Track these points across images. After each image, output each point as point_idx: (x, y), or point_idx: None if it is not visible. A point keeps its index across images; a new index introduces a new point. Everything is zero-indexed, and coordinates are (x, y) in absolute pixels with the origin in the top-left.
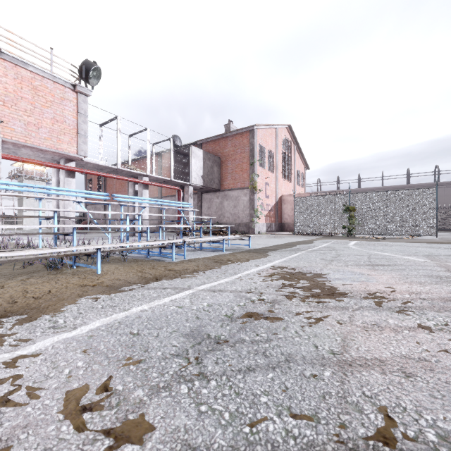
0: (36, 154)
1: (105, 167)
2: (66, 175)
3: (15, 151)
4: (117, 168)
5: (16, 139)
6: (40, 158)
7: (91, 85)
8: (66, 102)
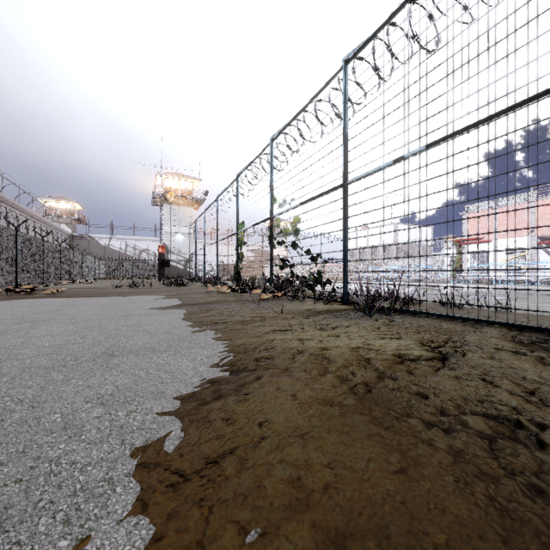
0: None
1: None
2: None
3: None
4: None
5: (543, 234)
6: None
7: None
8: None
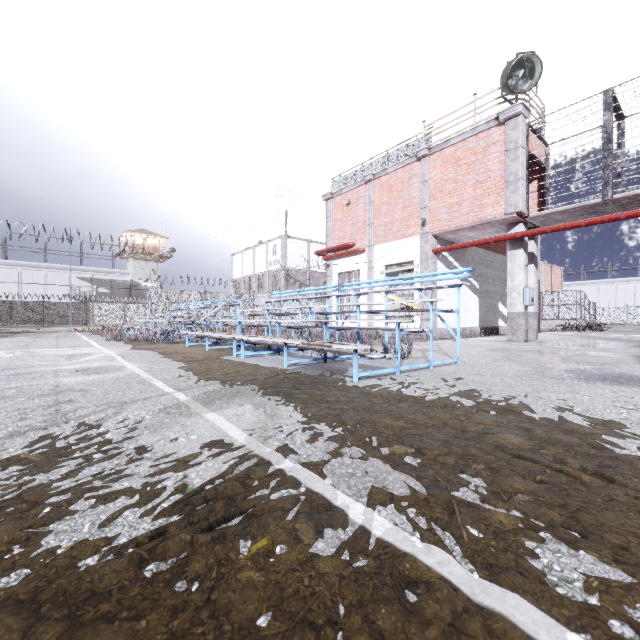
0: (483, 232)
1: (582, 209)
2: (509, 248)
3: (469, 237)
4: (605, 201)
5: (442, 229)
6: (497, 233)
7: (524, 92)
8: (491, 149)
